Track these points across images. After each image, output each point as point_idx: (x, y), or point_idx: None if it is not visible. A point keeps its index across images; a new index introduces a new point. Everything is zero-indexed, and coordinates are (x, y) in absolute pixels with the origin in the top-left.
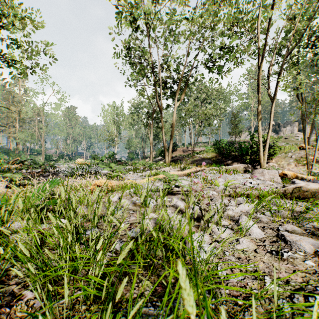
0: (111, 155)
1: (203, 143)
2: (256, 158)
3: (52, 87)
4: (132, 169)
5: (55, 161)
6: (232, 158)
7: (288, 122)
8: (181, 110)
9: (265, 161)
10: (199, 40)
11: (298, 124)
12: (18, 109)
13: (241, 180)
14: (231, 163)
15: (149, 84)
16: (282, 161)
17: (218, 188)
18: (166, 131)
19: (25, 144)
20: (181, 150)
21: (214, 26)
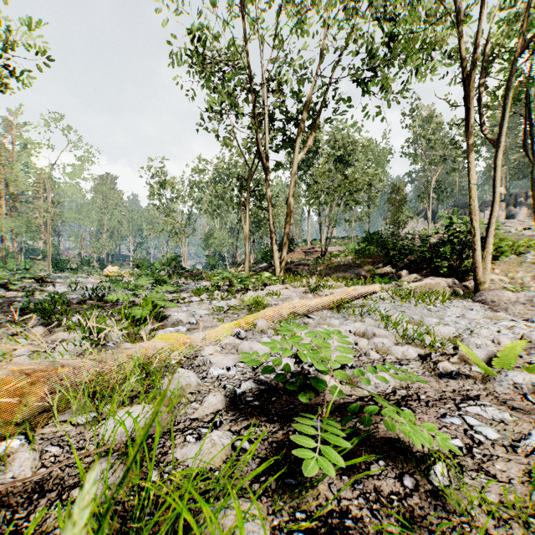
0: (172, 260)
1: (339, 239)
2: (462, 265)
3: (66, 136)
4: (205, 289)
5: (74, 270)
6: (407, 265)
7: (488, 202)
8: (301, 180)
9: (488, 272)
10: (346, 19)
11: (506, 205)
12: (5, 177)
13: (491, 325)
14: (406, 275)
15: (241, 114)
16: (518, 271)
17: (499, 382)
18: (275, 216)
19: (16, 239)
20: (302, 250)
21: (371, 2)
